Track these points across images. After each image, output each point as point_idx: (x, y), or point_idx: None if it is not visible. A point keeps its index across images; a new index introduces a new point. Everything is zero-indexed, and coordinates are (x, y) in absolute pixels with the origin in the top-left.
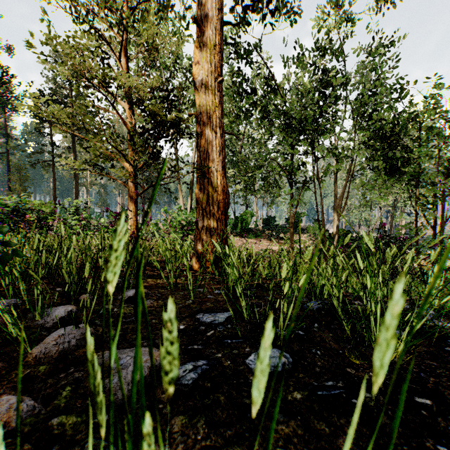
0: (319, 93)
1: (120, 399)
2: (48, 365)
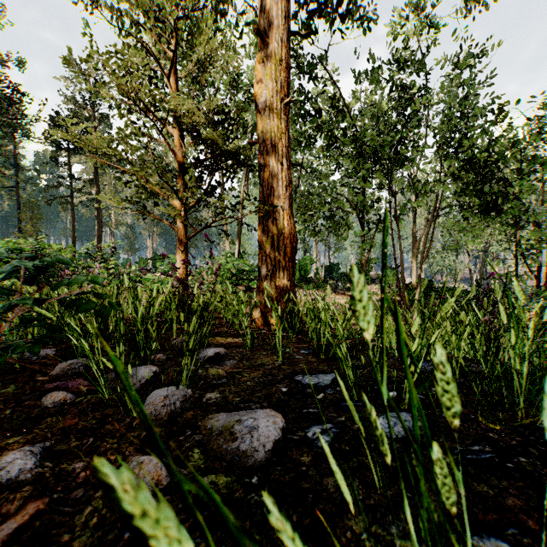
0: (399, 115)
1: (259, 461)
2: (162, 428)
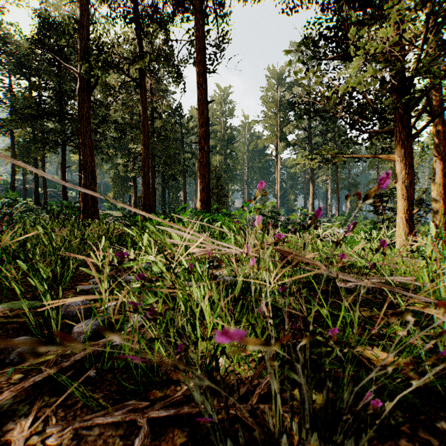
0: None
1: None
2: None
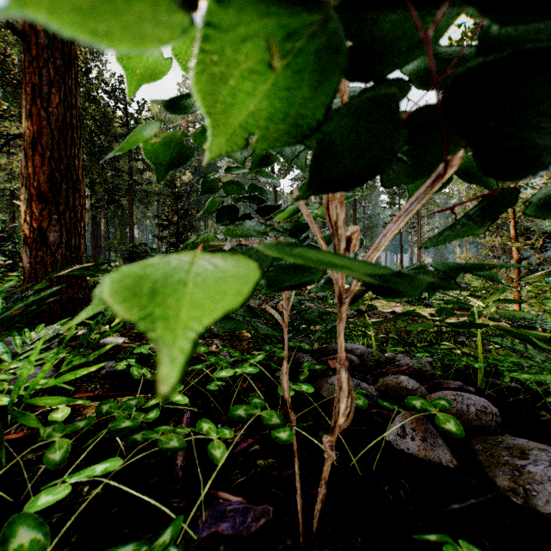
0: None
1: None
2: None
